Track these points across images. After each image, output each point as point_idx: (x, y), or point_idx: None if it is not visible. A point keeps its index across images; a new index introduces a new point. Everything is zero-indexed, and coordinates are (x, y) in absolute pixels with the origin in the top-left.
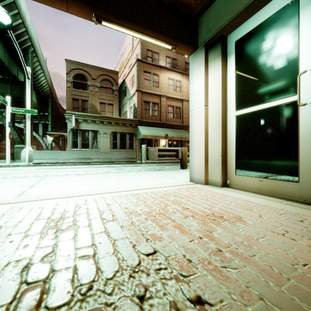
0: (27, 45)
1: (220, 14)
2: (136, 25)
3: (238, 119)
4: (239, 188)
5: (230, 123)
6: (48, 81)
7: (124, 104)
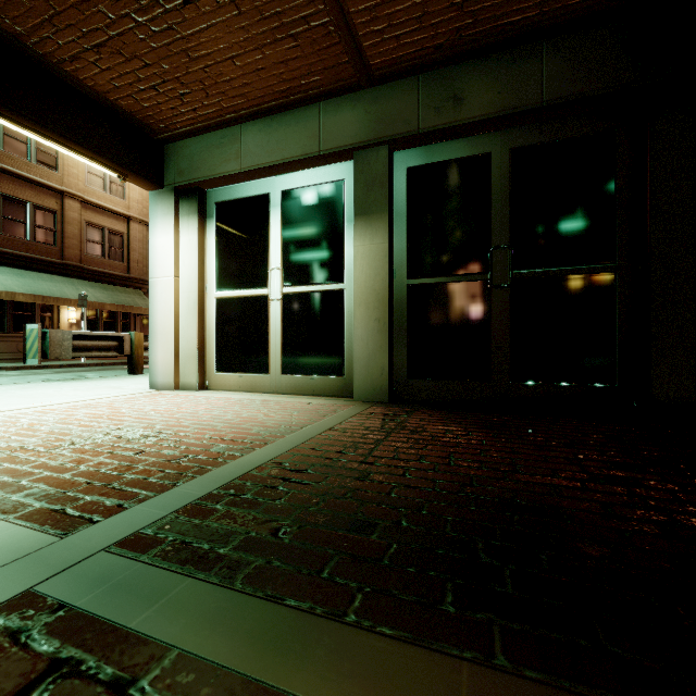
0: None
1: (196, 161)
2: (52, 132)
3: (219, 302)
4: (220, 389)
5: (209, 305)
6: None
7: None
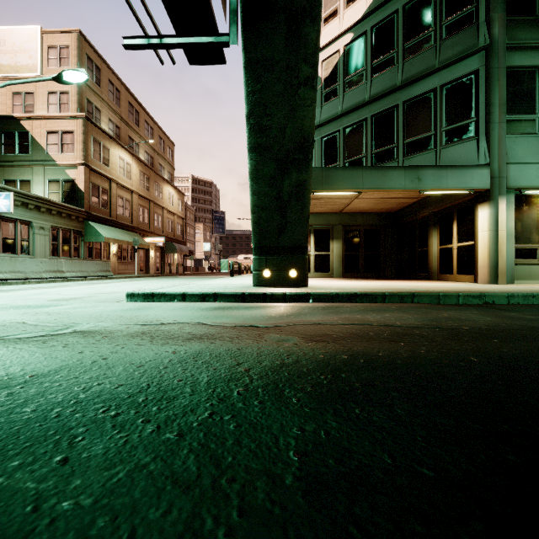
0: None
1: None
2: None
3: None
4: None
5: None
6: None
7: (14, 165)
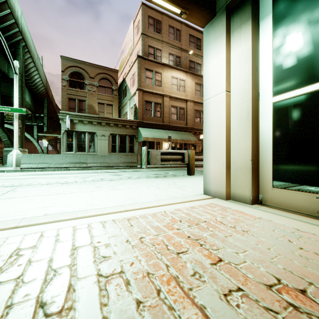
0: (18, 39)
1: None
2: None
3: (278, 107)
4: (279, 207)
5: (263, 113)
6: (43, 80)
7: (124, 104)
